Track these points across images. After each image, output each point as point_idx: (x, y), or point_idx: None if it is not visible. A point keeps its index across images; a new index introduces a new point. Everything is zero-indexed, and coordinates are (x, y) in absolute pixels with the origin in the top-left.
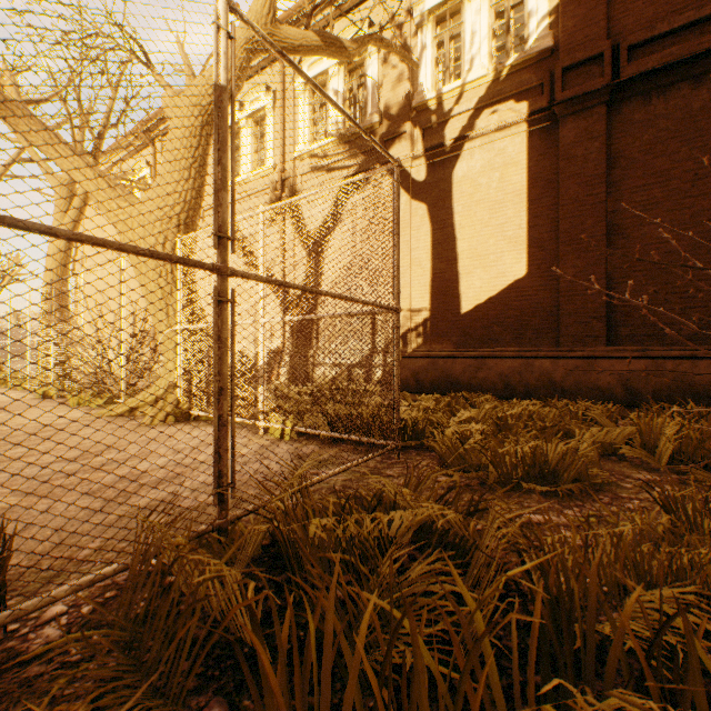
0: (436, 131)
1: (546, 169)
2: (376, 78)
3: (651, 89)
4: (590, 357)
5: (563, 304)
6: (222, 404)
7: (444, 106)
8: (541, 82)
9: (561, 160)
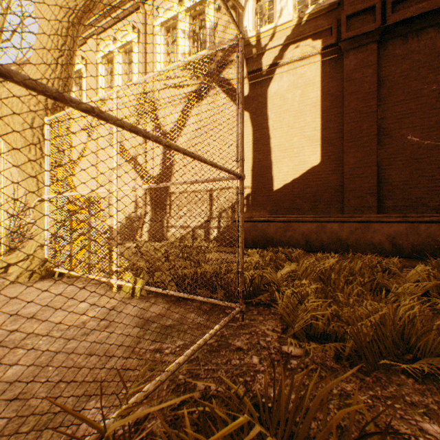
0: (255, 60)
1: (334, 88)
2: (212, 21)
3: (408, 32)
4: (366, 221)
5: (347, 184)
6: None
7: (262, 42)
8: (331, 26)
9: (345, 81)
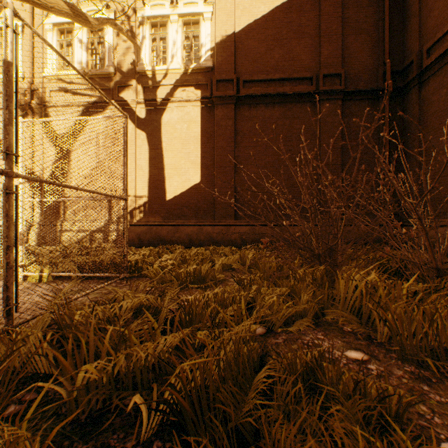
0: (152, 90)
1: (209, 128)
2: (112, 43)
3: (251, 103)
4: (228, 225)
5: (217, 199)
6: (10, 256)
7: (157, 77)
8: (207, 83)
9: (216, 126)
